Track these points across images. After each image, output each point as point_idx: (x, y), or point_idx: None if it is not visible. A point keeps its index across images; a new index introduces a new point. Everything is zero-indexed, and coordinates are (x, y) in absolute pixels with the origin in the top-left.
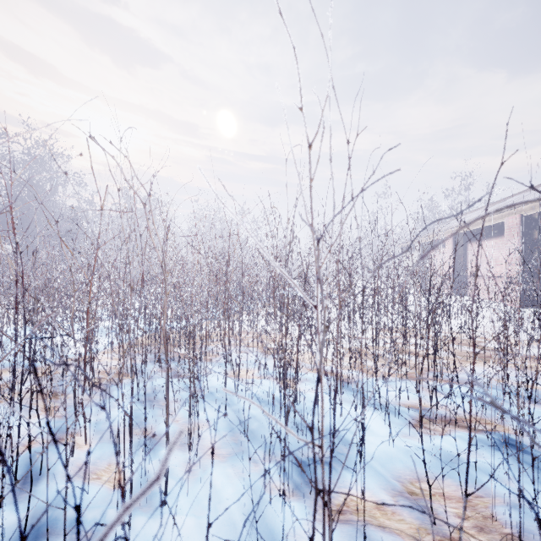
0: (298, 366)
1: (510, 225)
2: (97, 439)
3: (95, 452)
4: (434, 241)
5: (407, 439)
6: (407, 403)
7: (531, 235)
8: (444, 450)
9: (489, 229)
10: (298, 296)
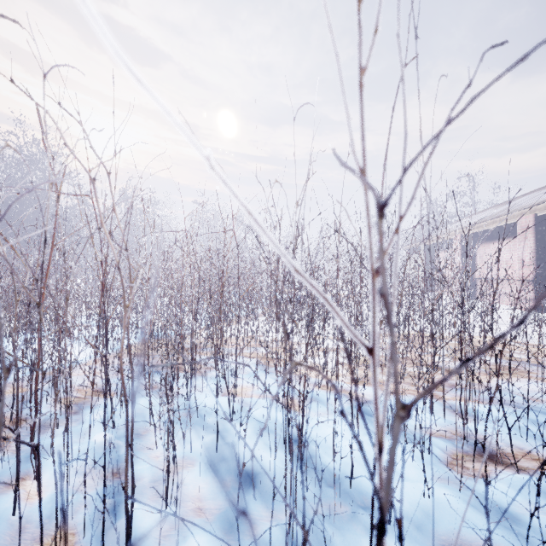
0: (307, 394)
1: (523, 225)
2: (53, 487)
3: (46, 508)
4: (440, 242)
5: (444, 486)
6: (435, 431)
7: (545, 236)
8: (494, 504)
9: (500, 230)
10: (303, 301)
